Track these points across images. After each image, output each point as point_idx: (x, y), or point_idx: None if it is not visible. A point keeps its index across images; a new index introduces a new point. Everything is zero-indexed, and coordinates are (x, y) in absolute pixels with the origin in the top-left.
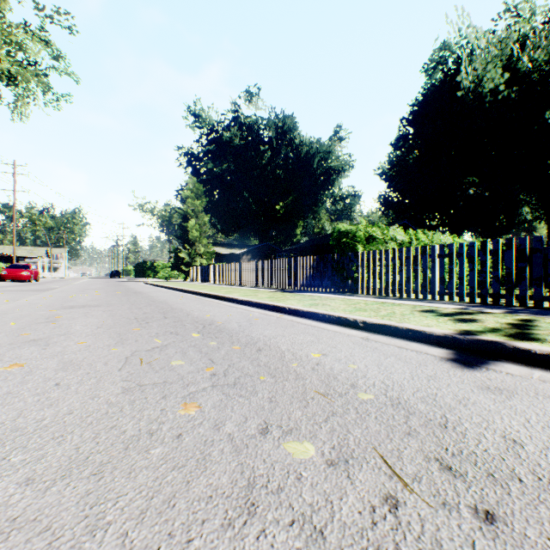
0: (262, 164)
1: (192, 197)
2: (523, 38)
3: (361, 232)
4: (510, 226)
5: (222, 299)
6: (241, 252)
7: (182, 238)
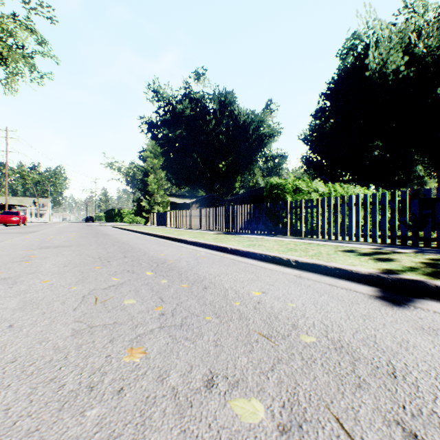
0: (208, 131)
1: (151, 157)
2: (418, 29)
3: (289, 185)
4: (407, 181)
5: (174, 240)
6: (191, 201)
7: (143, 190)
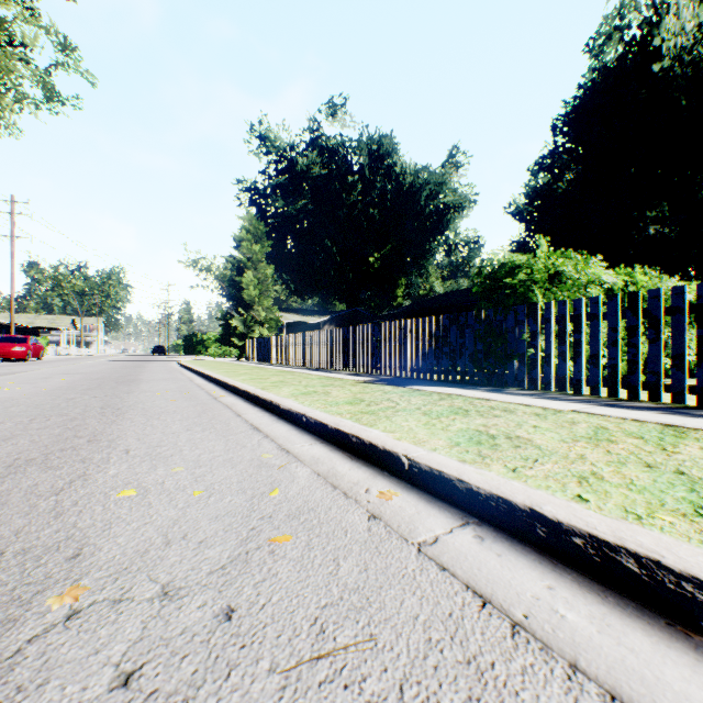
0: (350, 201)
1: (249, 239)
2: None
3: (540, 264)
4: None
5: (254, 401)
6: (321, 320)
7: (235, 299)
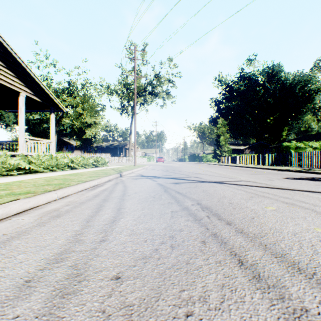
0: (257, 97)
1: (221, 127)
2: None
3: (292, 145)
4: None
5: (240, 167)
6: (244, 148)
7: (217, 145)
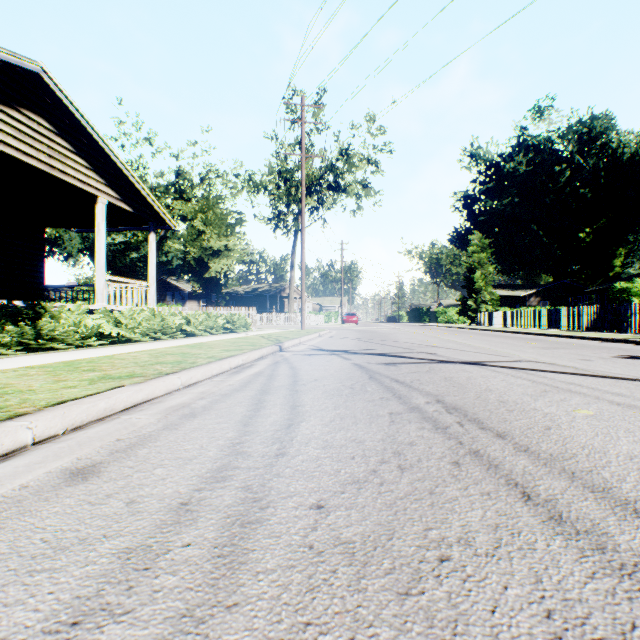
0: (556, 187)
1: (477, 251)
2: None
3: (635, 288)
4: None
5: (519, 333)
6: (526, 293)
7: (467, 288)
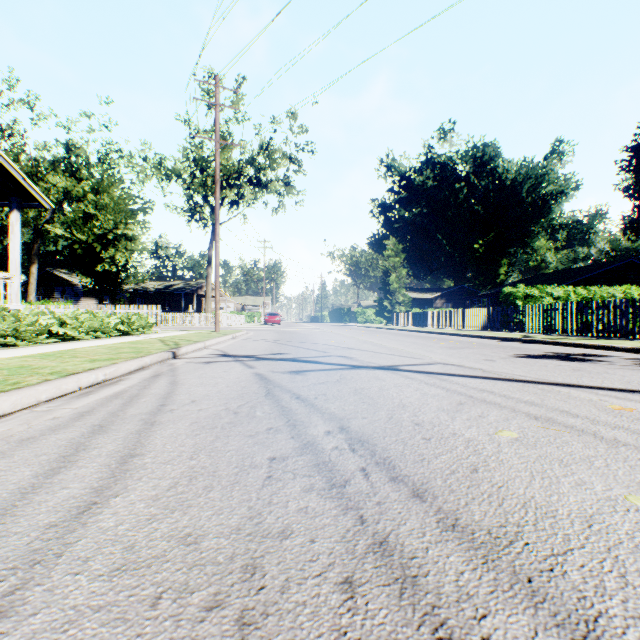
0: (457, 202)
1: (392, 255)
2: None
3: (519, 293)
4: None
5: (428, 333)
6: (433, 296)
7: (384, 290)
